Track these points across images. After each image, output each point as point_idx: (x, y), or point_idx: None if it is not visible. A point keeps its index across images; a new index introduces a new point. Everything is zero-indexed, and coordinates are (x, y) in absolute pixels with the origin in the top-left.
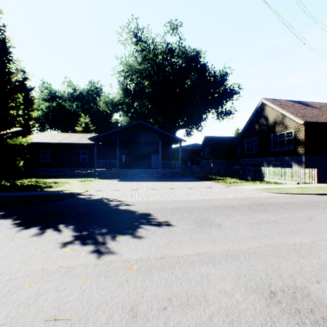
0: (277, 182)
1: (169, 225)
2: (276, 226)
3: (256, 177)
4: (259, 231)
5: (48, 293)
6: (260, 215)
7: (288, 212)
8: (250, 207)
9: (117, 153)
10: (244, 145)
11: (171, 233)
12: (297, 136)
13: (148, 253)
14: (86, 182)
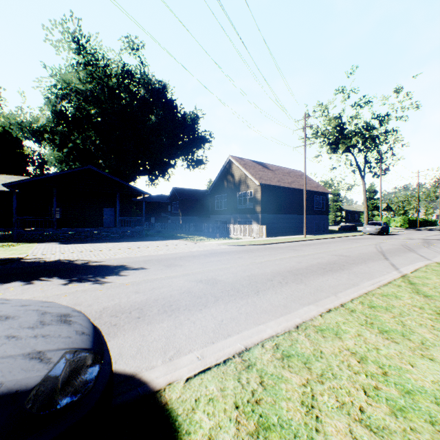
0: (238, 238)
1: (145, 269)
2: (217, 262)
3: (224, 234)
4: (206, 265)
5: (83, 296)
6: (211, 259)
7: (230, 256)
8: (206, 255)
9: (54, 207)
10: (214, 201)
11: (148, 271)
12: (256, 196)
13: (135, 280)
14: (6, 248)
